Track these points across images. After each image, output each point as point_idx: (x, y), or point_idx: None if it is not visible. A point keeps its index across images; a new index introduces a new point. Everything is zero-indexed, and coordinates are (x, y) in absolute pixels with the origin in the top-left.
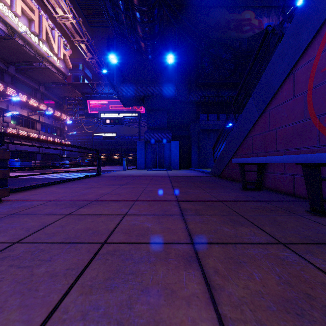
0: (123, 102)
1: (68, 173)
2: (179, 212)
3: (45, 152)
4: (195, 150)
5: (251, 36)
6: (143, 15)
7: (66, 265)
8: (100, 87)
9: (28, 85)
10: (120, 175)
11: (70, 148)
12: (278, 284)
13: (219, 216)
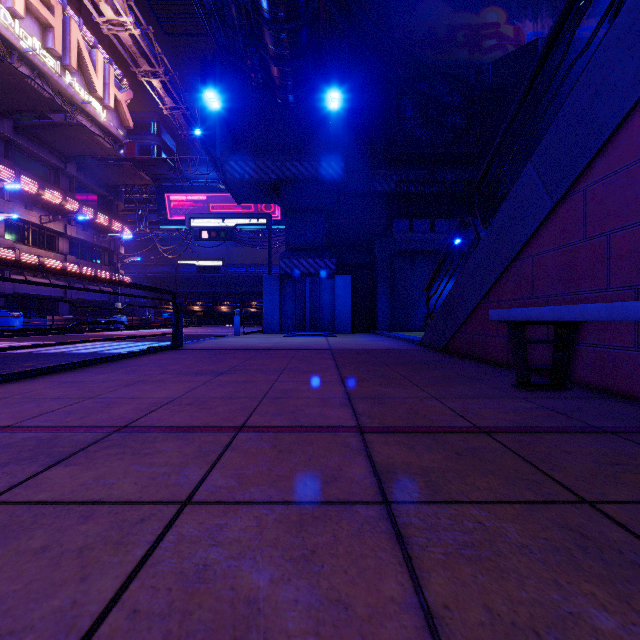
0: (235, 194)
1: (116, 343)
2: (373, 488)
3: (76, 297)
4: (385, 293)
5: (500, 58)
6: (276, 3)
7: None
8: (191, 167)
9: (42, 161)
10: (224, 348)
11: (131, 291)
12: None
13: (520, 512)
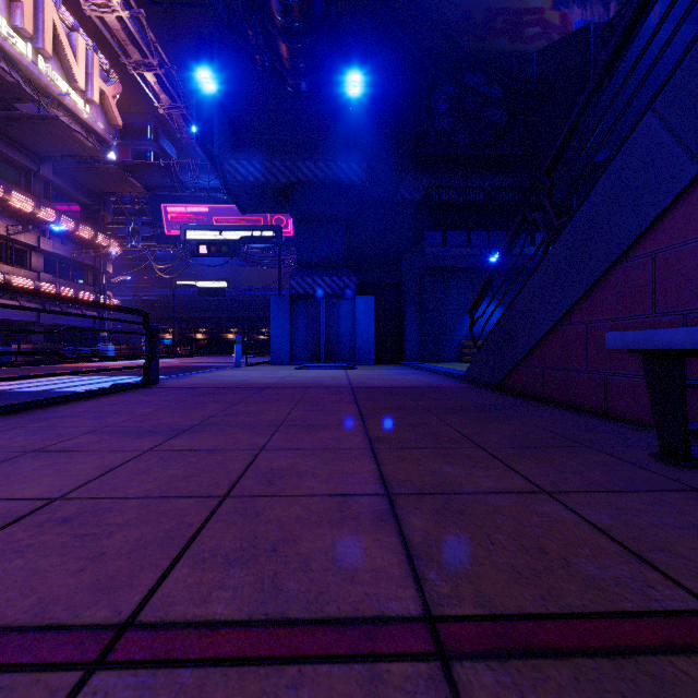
0: (237, 200)
1: (86, 377)
2: None
3: (53, 322)
4: (414, 317)
5: (546, 47)
6: None
7: None
8: (191, 173)
9: (10, 161)
10: (212, 386)
11: (124, 317)
12: None
13: None
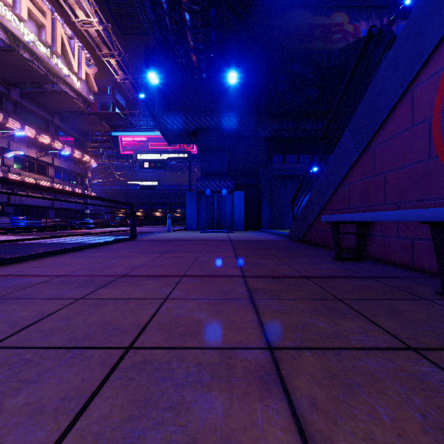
0: (167, 138)
1: (90, 236)
2: (247, 295)
3: (60, 206)
4: (266, 203)
5: (343, 47)
6: (195, 16)
7: (61, 391)
8: (136, 118)
9: (38, 116)
10: (163, 239)
11: (95, 202)
12: (424, 432)
13: (308, 302)
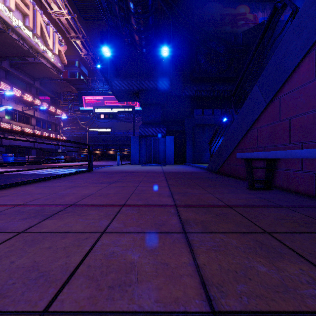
0: (117, 96)
1: (60, 169)
2: (180, 227)
3: (39, 147)
4: (190, 144)
5: (246, 30)
6: (137, 5)
7: None
8: (95, 83)
9: (23, 80)
10: (113, 171)
11: (66, 144)
12: None
13: (239, 236)
